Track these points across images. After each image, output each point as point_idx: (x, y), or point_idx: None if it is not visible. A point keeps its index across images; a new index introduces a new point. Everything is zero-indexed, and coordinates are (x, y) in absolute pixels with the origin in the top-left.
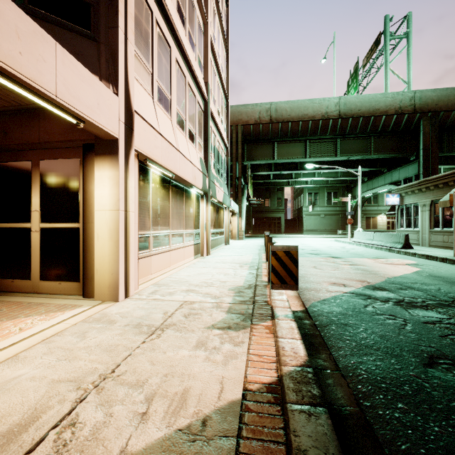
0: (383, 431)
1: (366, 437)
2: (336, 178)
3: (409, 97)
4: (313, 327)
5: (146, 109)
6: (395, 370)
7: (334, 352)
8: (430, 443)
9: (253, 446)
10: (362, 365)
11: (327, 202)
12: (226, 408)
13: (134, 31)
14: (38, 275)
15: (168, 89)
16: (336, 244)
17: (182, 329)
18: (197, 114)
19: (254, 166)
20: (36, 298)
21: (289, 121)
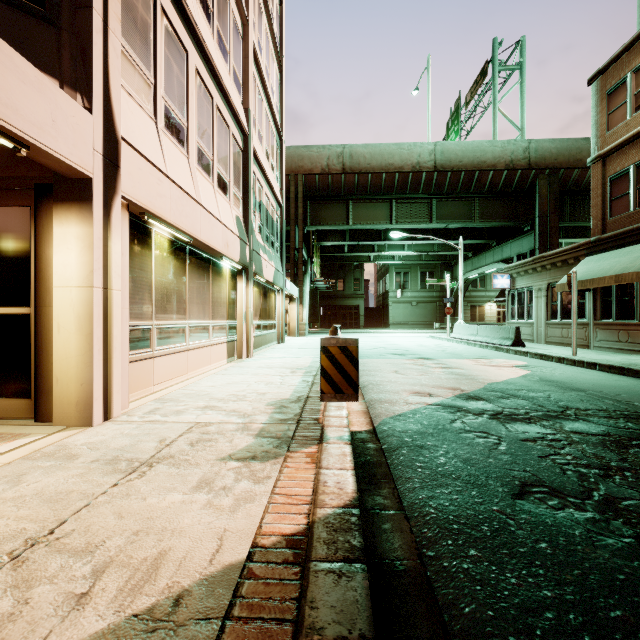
0: (445, 590)
1: (422, 601)
2: (432, 252)
3: (522, 148)
4: (379, 452)
5: (143, 137)
6: (475, 504)
7: (400, 485)
8: (502, 601)
9: (245, 630)
10: (433, 500)
11: (421, 285)
12: (218, 576)
13: (123, 19)
14: None
15: (182, 111)
16: (430, 342)
17: (181, 463)
18: (233, 154)
19: (322, 234)
20: None
21: (369, 173)
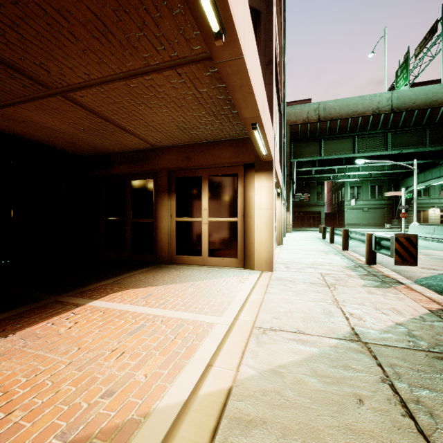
0: None
1: None
2: (383, 171)
3: None
4: None
5: None
6: None
7: None
8: None
9: None
10: None
11: (371, 195)
12: (426, 314)
13: None
14: (207, 253)
15: None
16: None
17: (345, 286)
18: (277, 126)
19: (298, 163)
20: (212, 268)
21: (338, 119)
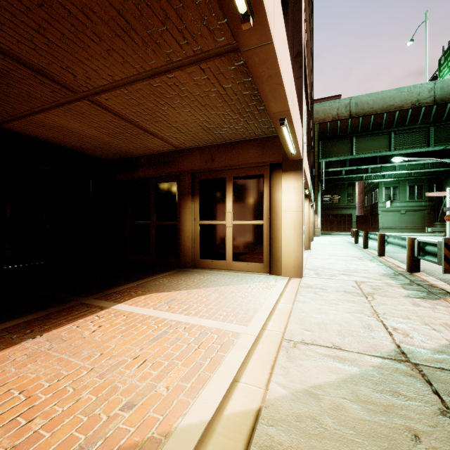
0: None
1: None
2: (423, 169)
3: None
4: None
5: None
6: None
7: None
8: None
9: None
10: None
11: (409, 196)
12: None
13: None
14: (231, 257)
15: None
16: None
17: (385, 296)
18: (305, 124)
19: (327, 163)
20: (236, 273)
21: (372, 115)
